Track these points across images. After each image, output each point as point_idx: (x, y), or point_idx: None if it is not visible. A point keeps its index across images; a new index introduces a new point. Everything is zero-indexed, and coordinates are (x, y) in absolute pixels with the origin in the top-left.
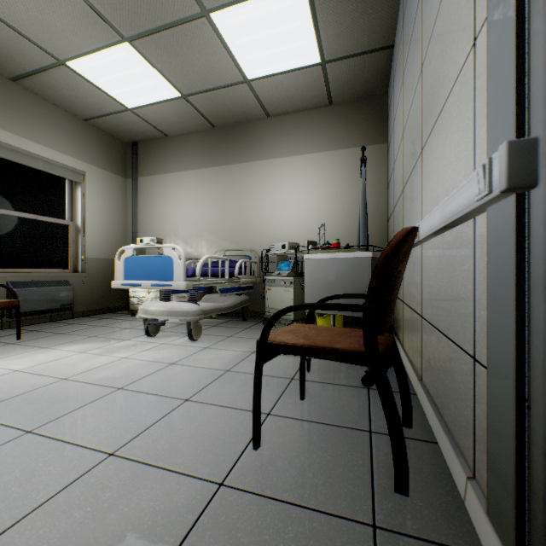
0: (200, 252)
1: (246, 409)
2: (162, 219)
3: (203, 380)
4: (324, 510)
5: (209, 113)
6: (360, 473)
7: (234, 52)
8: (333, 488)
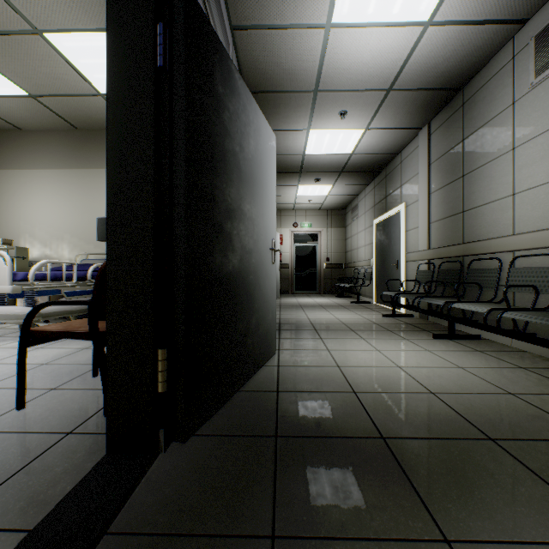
0: (61, 254)
1: (36, 388)
2: (15, 218)
3: (11, 373)
4: (42, 431)
5: (67, 116)
6: (91, 411)
7: (79, 69)
8: (62, 421)
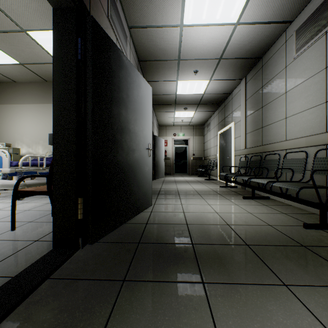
0: (38, 152)
1: (22, 221)
2: (12, 131)
3: (9, 214)
4: (23, 240)
5: (41, 74)
6: (48, 232)
7: (47, 49)
8: (33, 235)
